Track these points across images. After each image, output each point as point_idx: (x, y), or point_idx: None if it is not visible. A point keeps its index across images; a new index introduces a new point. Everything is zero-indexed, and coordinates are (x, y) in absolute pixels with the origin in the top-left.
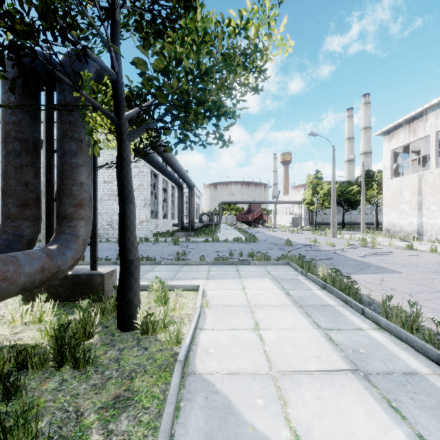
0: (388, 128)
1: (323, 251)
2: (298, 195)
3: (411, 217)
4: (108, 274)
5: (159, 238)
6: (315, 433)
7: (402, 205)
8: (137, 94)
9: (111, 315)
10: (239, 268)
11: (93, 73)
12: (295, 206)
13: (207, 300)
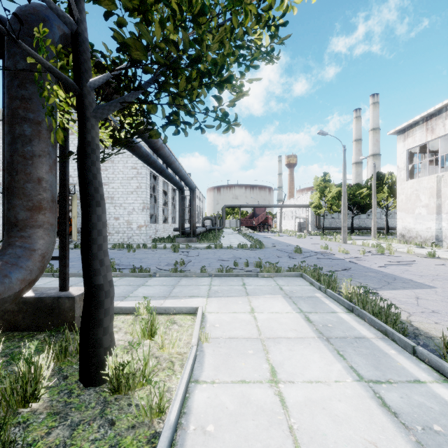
0: (403, 126)
1: (337, 260)
2: (304, 198)
3: (429, 222)
4: (81, 296)
5: (158, 244)
6: None
7: (418, 209)
8: (113, 62)
9: (77, 355)
10: (245, 281)
11: (58, 36)
12: (302, 210)
13: (207, 333)
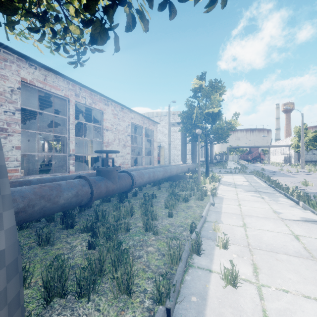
0: None
1: (278, 173)
2: (289, 140)
3: None
4: None
5: None
6: (237, 182)
7: None
8: (207, 133)
9: None
10: (233, 174)
11: None
12: (287, 148)
13: (223, 176)
